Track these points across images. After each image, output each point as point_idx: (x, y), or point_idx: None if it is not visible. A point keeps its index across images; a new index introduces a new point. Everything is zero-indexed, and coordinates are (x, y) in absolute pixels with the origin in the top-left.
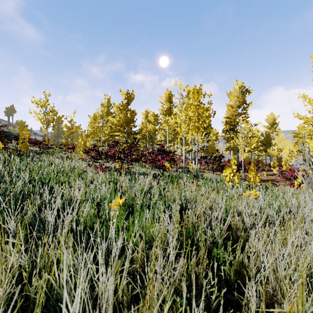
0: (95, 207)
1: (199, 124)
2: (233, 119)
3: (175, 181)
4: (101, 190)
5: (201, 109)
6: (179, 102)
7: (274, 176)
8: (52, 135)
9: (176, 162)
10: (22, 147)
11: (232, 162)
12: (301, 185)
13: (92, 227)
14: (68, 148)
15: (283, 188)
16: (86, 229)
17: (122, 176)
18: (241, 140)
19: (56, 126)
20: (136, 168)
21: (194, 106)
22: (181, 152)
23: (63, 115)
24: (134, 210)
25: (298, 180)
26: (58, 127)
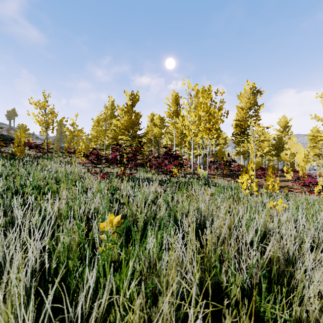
0: (82, 227)
1: (211, 125)
2: (244, 122)
3: (185, 189)
4: (96, 202)
5: (212, 109)
6: (187, 102)
7: (287, 182)
8: (55, 139)
9: (183, 167)
10: (17, 151)
11: (249, 167)
12: (321, 192)
13: (66, 266)
14: (67, 152)
15: (300, 195)
16: (58, 268)
17: (125, 183)
18: (253, 144)
19: (59, 130)
20: (140, 174)
21: (205, 105)
22: (188, 156)
23: (64, 117)
24: (133, 236)
25: (318, 187)
26: (61, 131)
